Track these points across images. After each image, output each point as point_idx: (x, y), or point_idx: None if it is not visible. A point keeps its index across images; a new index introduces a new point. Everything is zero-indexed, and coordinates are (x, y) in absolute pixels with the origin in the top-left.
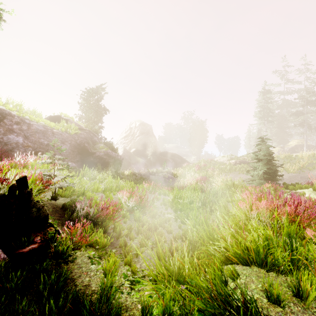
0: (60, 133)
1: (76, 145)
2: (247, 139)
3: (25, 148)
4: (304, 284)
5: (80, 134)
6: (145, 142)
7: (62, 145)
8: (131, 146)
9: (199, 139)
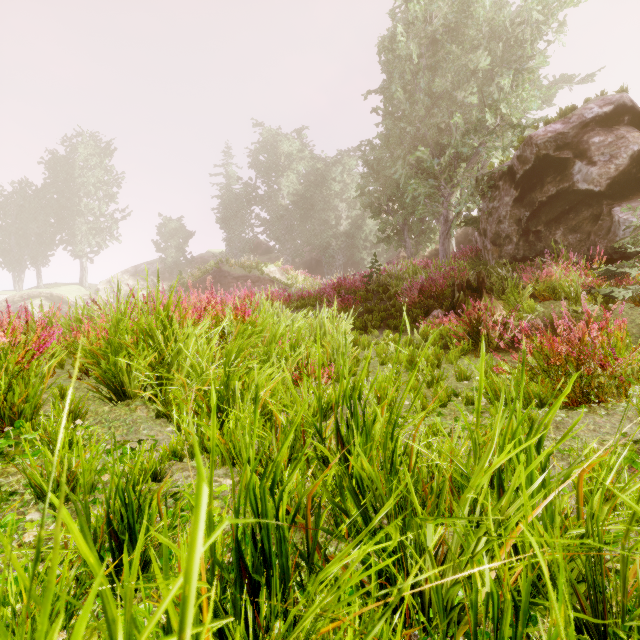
0: None
1: None
2: None
3: None
4: None
5: None
6: None
7: None
8: None
9: None
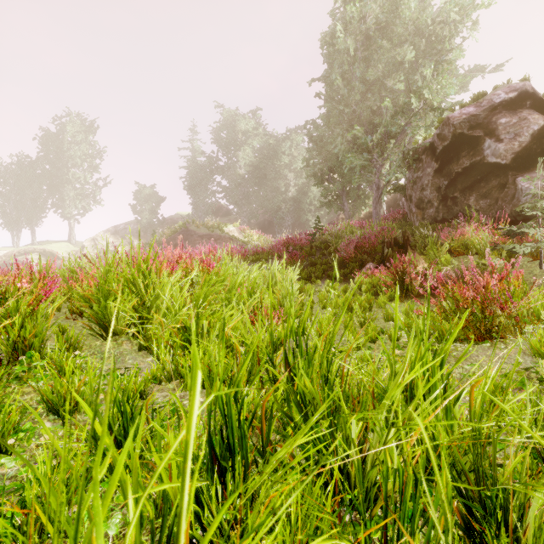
0: None
1: None
2: None
3: None
4: None
5: None
6: None
7: None
8: None
9: None
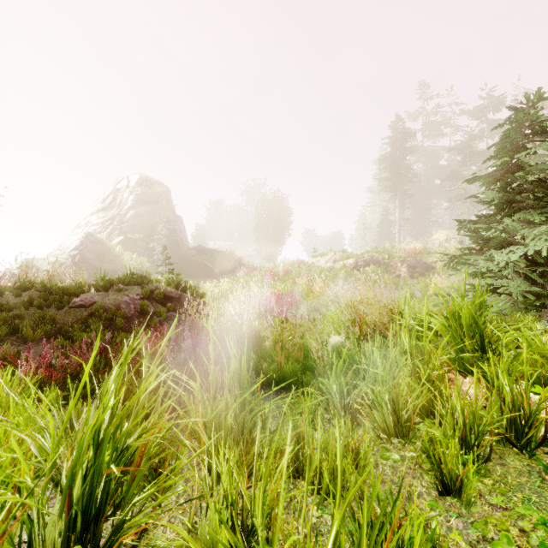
0: None
1: None
2: (361, 232)
3: None
4: None
5: None
6: (149, 224)
7: None
8: (112, 232)
9: (275, 229)
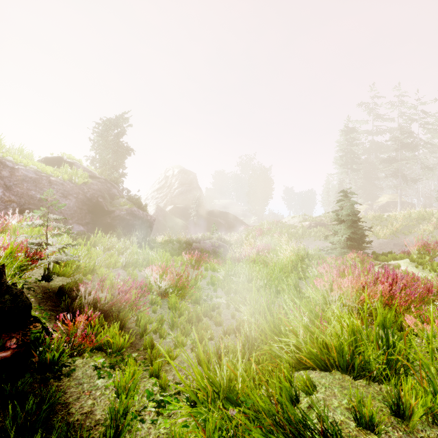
0: (62, 182)
1: (86, 200)
2: (325, 194)
3: (7, 204)
4: (406, 397)
5: (92, 184)
6: (187, 197)
7: (65, 200)
8: (166, 203)
9: (262, 194)
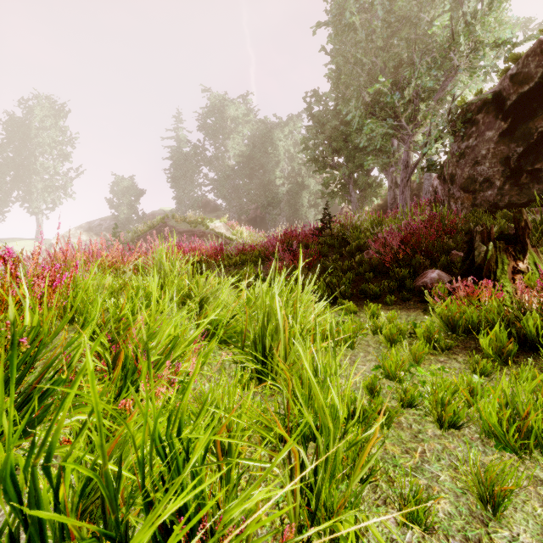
0: None
1: None
2: None
3: None
4: None
5: None
6: None
7: None
8: None
9: None
